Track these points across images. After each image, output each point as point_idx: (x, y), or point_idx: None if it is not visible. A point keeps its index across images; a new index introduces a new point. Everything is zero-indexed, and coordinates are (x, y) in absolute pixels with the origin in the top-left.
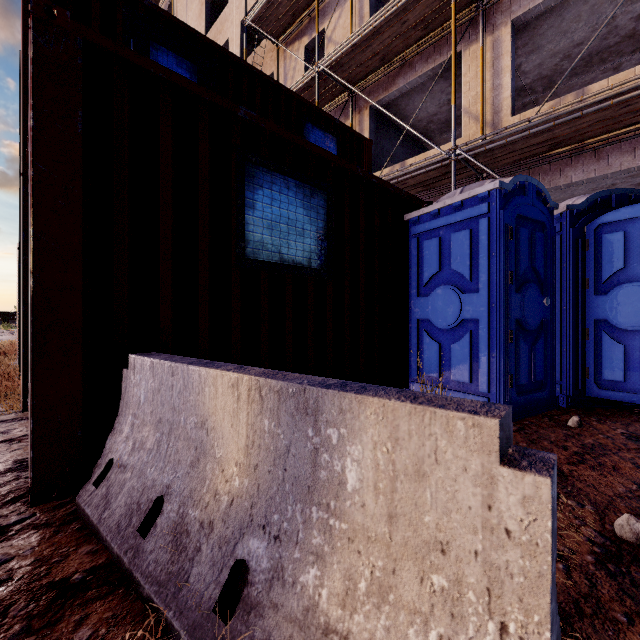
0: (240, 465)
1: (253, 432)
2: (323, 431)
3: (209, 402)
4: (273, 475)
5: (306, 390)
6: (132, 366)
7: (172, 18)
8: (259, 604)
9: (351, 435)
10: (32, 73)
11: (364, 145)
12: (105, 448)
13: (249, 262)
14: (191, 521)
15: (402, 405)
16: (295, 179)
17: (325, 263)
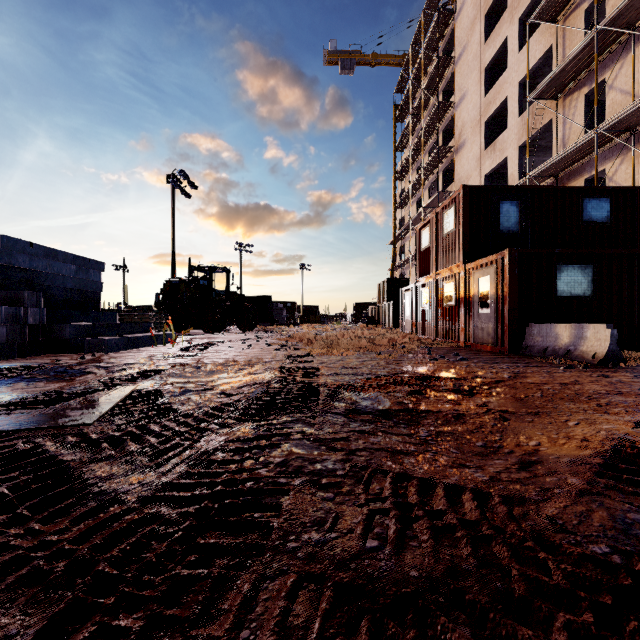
0: (567, 339)
1: (570, 333)
2: (583, 330)
3: (558, 330)
4: (574, 338)
5: (580, 325)
6: (530, 326)
7: (508, 187)
8: (572, 352)
9: (588, 330)
10: (508, 264)
11: (638, 192)
12: (523, 344)
13: (558, 297)
14: (556, 348)
15: (595, 325)
16: (577, 265)
17: (592, 293)
